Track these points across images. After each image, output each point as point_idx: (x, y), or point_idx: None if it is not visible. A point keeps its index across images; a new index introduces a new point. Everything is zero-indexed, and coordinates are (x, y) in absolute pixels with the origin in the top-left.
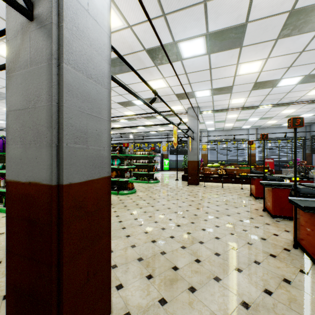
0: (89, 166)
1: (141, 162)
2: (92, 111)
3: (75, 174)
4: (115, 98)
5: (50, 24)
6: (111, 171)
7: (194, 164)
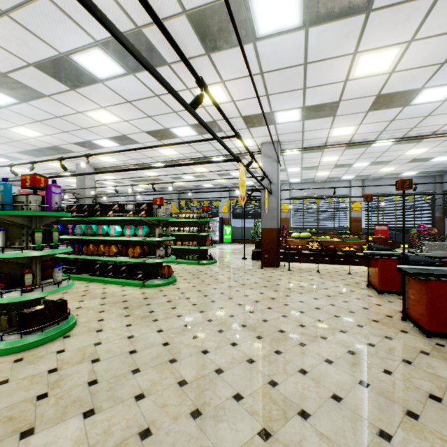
0: None
1: (187, 230)
2: None
3: None
4: (142, 122)
5: None
6: (132, 246)
7: (272, 234)
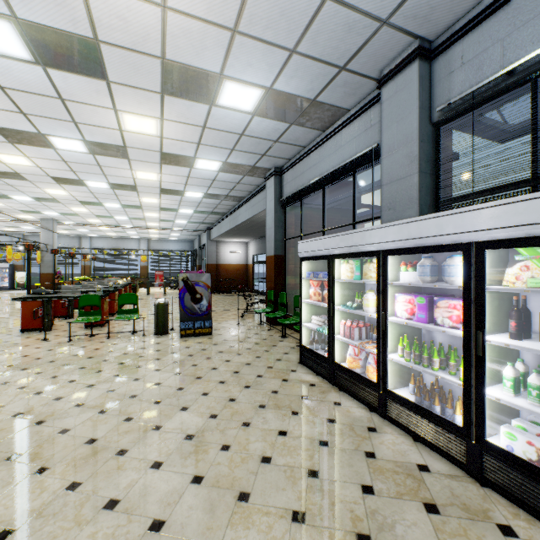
0: None
1: None
2: None
3: None
4: None
5: None
6: None
7: (49, 277)
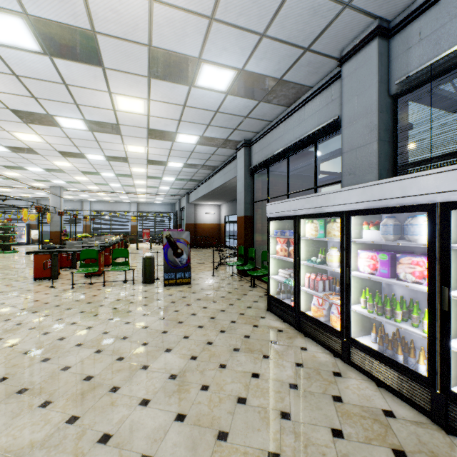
0: None
1: None
2: None
3: None
4: None
5: None
6: None
7: (57, 234)
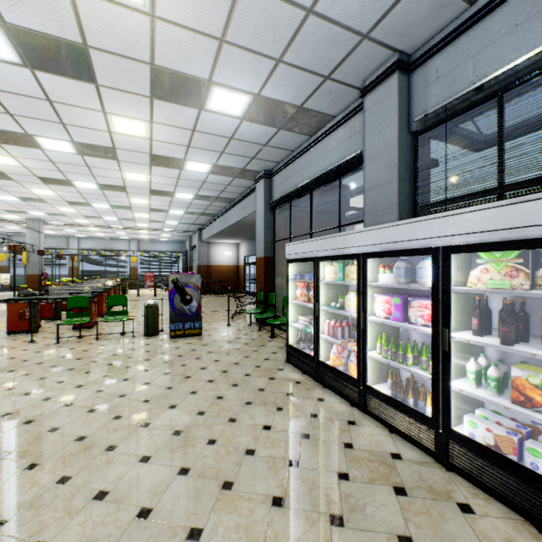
0: None
1: None
2: None
3: None
4: None
5: None
6: None
7: (35, 278)
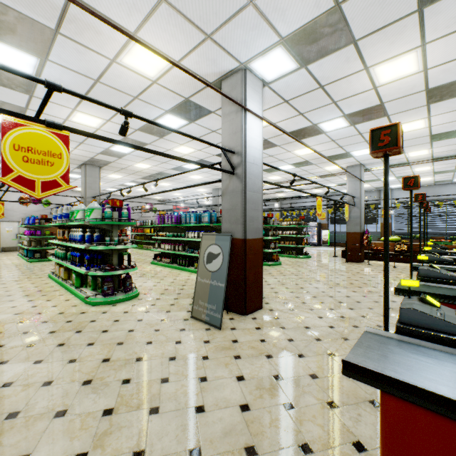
0: (254, 232)
1: (288, 233)
2: (255, 207)
3: (249, 235)
4: None
5: (242, 178)
6: None
7: (355, 237)
